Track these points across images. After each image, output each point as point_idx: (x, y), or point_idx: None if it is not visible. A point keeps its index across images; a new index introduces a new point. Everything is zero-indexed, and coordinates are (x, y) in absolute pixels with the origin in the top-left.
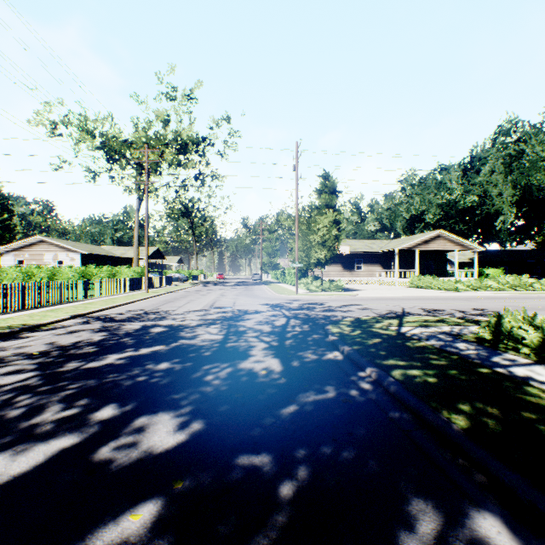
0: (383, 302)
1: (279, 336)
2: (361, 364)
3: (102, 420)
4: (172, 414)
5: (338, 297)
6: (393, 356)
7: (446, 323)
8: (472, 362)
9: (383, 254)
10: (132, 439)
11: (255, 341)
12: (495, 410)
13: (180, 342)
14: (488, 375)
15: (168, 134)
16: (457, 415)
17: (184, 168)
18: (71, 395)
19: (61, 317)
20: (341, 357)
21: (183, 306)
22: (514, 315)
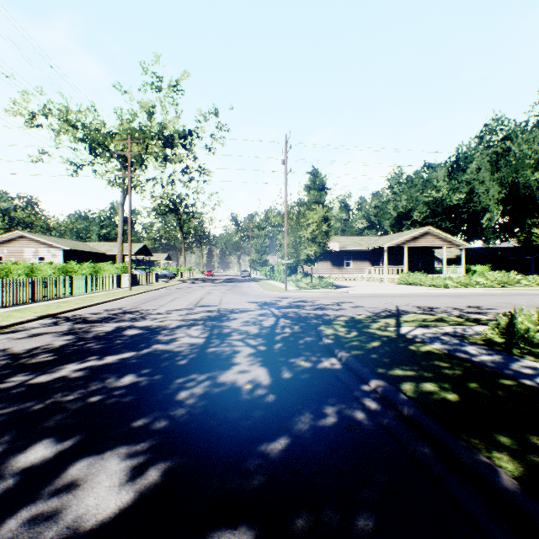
0: (375, 300)
1: (268, 339)
2: (363, 375)
3: (23, 468)
4: (123, 455)
5: (328, 294)
6: (399, 364)
7: (446, 322)
8: (490, 371)
9: (372, 250)
10: (55, 504)
11: (241, 346)
12: None
13: (155, 348)
14: (515, 388)
15: (153, 126)
16: (499, 452)
17: (170, 162)
18: None
19: (27, 317)
20: (338, 365)
21: (166, 304)
22: (529, 315)
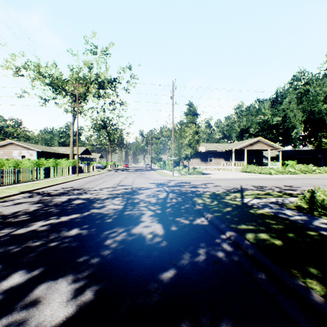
0: (227, 181)
1: (162, 206)
2: (222, 229)
3: (5, 289)
4: (70, 281)
5: (199, 178)
6: (244, 221)
7: (272, 195)
8: (301, 226)
9: (225, 152)
10: (24, 314)
11: (145, 210)
12: None
13: (92, 211)
14: (317, 237)
15: (92, 76)
16: (310, 278)
17: (102, 97)
18: None
19: (13, 193)
20: (206, 222)
21: (99, 184)
22: (324, 191)
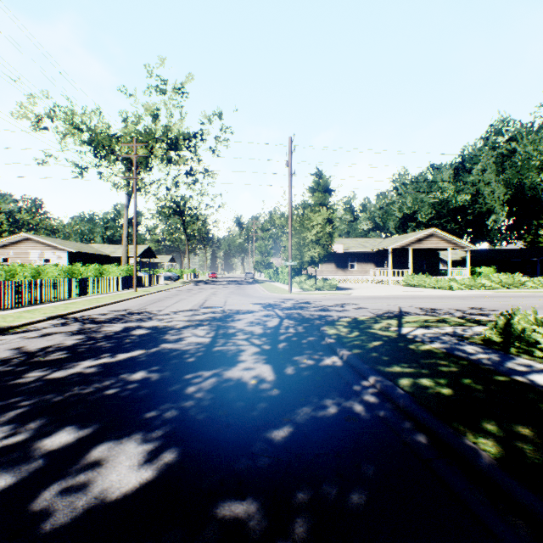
0: (379, 301)
1: (272, 339)
2: (363, 372)
3: (51, 450)
4: (140, 440)
5: (332, 296)
6: (398, 361)
7: (447, 323)
8: (485, 368)
9: (376, 252)
10: (82, 479)
11: (246, 345)
12: (528, 432)
13: (163, 346)
14: (507, 384)
15: (158, 129)
16: (485, 438)
17: (175, 164)
18: (22, 415)
19: (37, 318)
20: (339, 362)
21: (171, 305)
22: (526, 315)
